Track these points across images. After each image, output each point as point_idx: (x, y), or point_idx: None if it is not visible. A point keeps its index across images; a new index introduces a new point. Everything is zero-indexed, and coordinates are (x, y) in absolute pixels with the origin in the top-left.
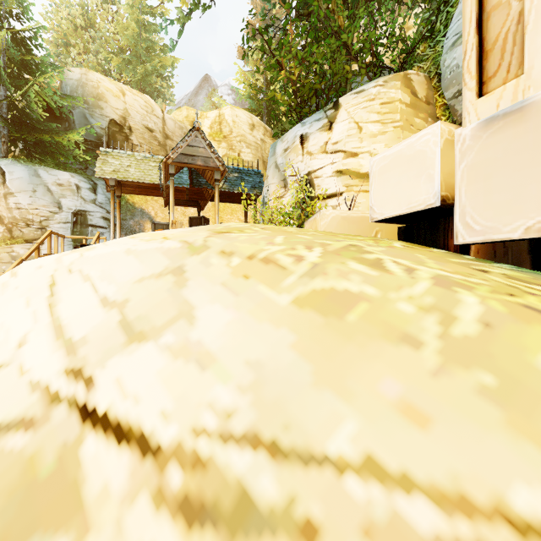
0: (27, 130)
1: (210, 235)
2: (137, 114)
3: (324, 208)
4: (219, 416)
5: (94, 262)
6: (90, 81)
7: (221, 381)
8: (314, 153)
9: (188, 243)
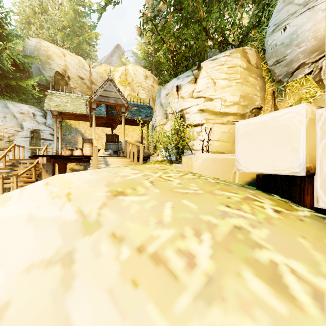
0: (0, 78)
1: (105, 201)
2: (73, 68)
3: (191, 133)
4: None
5: None
6: (42, 47)
7: None
8: (185, 97)
9: (83, 216)
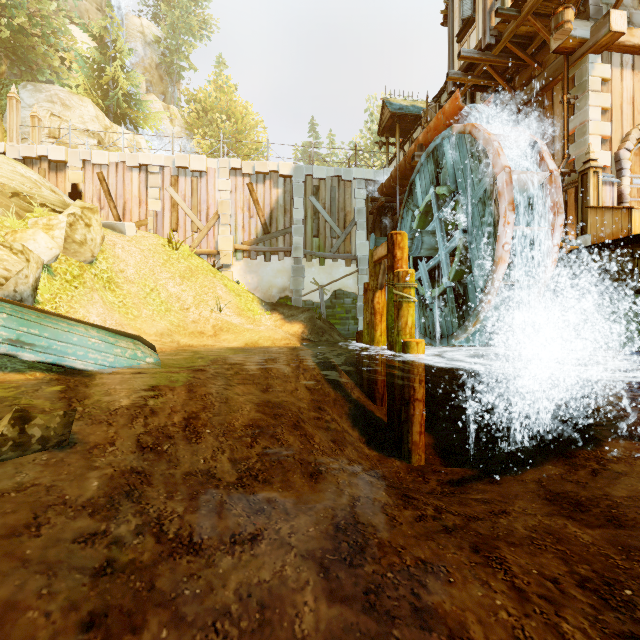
0: None
1: None
2: None
3: None
4: None
5: None
6: None
7: None
8: None
9: None
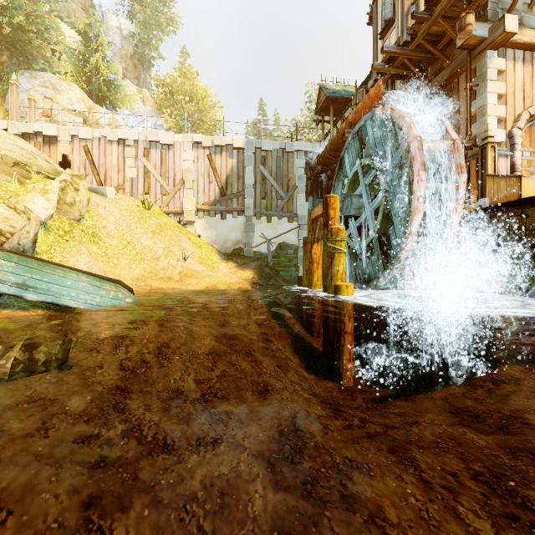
0: None
1: None
2: None
3: None
4: None
5: None
6: None
7: None
8: None
9: None
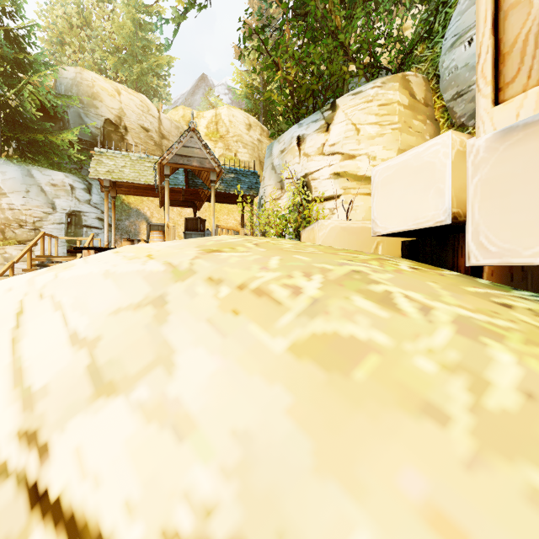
0: (20, 130)
1: (197, 255)
2: (133, 114)
3: (321, 210)
4: (196, 513)
5: (68, 286)
6: (84, 80)
7: (200, 459)
8: (311, 155)
9: (173, 266)
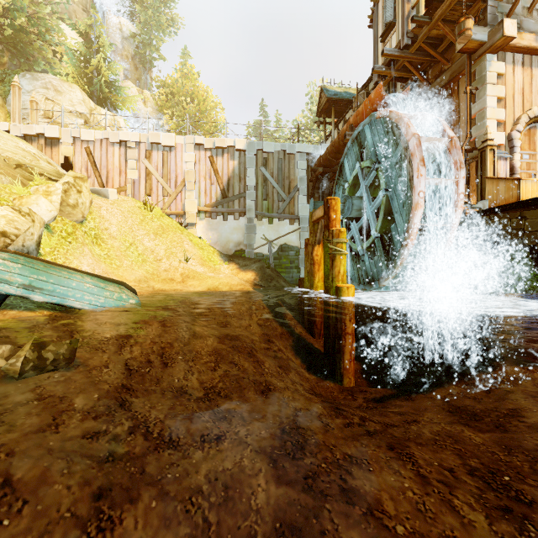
0: None
1: None
2: None
3: None
4: None
5: None
6: None
7: None
8: None
9: None
